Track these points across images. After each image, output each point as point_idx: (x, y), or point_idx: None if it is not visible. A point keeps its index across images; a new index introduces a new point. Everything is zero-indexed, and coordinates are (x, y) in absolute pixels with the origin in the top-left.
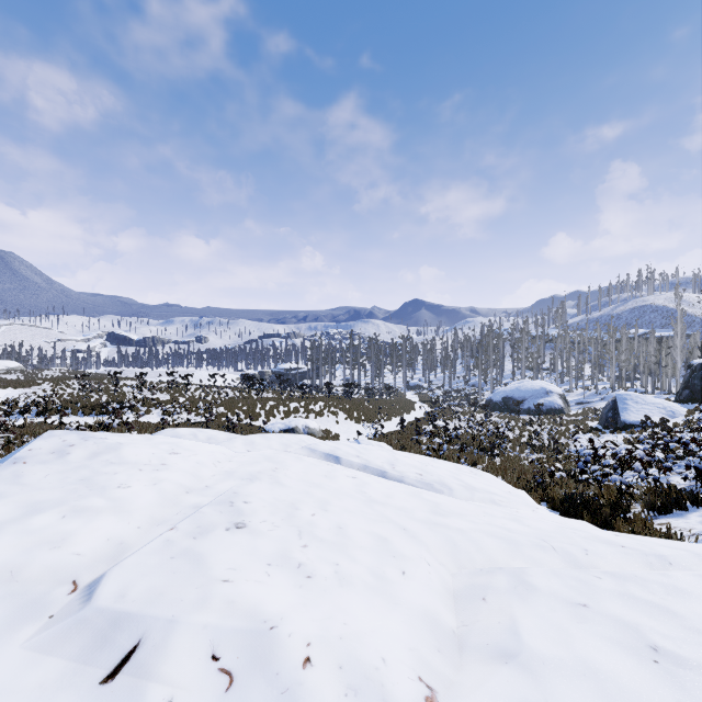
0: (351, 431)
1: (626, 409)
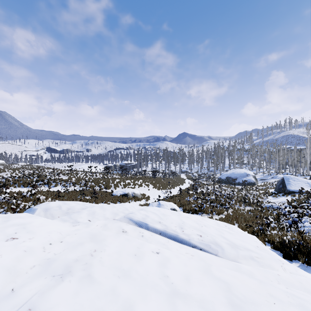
0: (155, 194)
1: (289, 184)
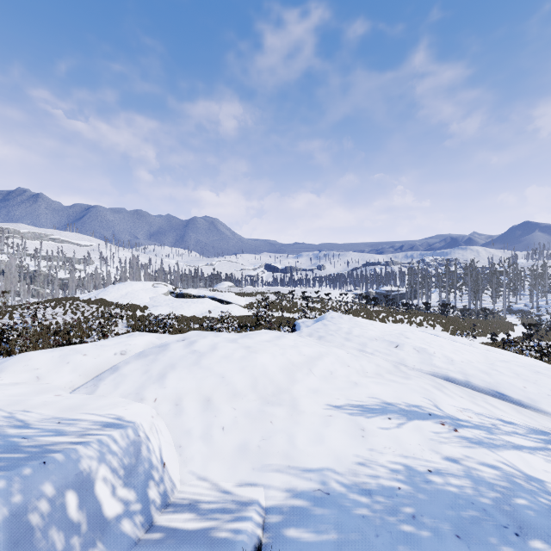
0: None
1: None
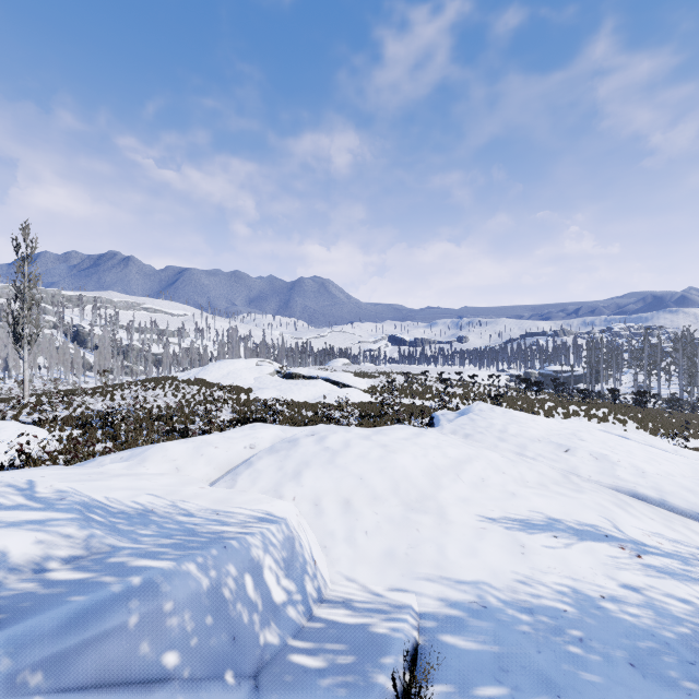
0: None
1: None
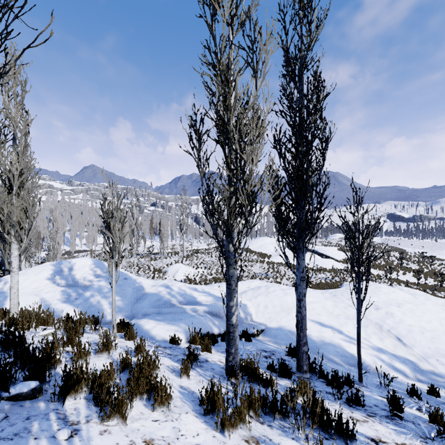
0: None
1: None
